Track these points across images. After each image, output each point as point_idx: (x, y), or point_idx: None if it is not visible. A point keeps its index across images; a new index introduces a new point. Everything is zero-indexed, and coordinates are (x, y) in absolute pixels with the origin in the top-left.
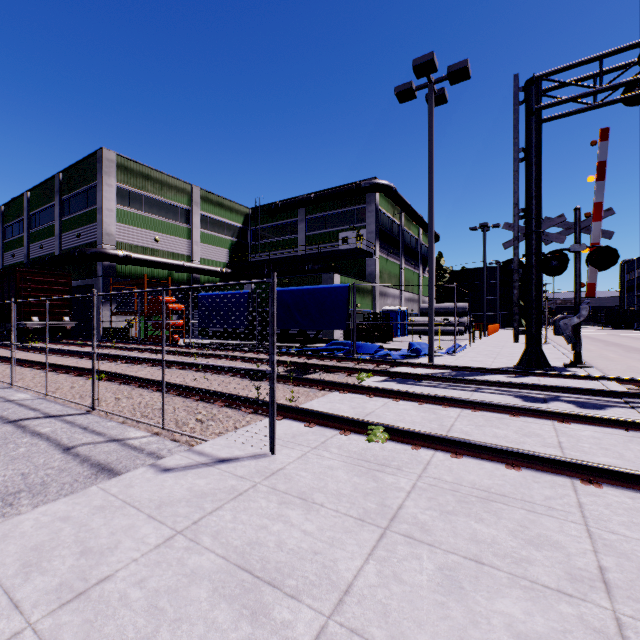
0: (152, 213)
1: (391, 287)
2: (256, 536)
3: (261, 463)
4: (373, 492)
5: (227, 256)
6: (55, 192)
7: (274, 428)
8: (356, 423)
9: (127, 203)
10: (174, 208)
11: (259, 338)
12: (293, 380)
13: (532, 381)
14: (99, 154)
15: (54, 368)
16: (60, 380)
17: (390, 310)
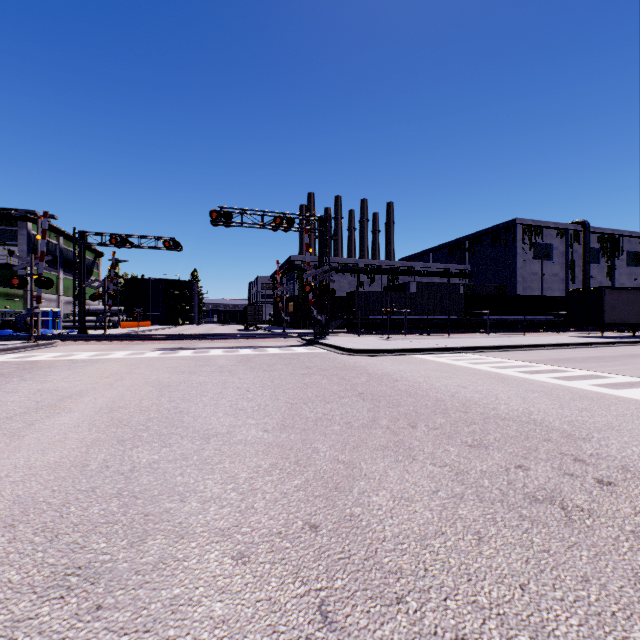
0: None
1: (47, 293)
2: None
3: None
4: None
5: None
6: None
7: None
8: None
9: None
10: None
11: None
12: None
13: None
14: None
15: None
16: None
17: (43, 311)
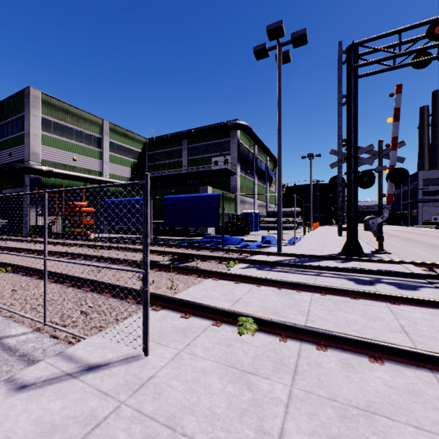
0: (71, 139)
1: (248, 196)
2: None
3: (132, 369)
4: (249, 409)
5: (130, 173)
6: None
7: (147, 329)
8: (227, 314)
9: (50, 130)
10: (88, 136)
11: (153, 233)
12: (175, 269)
13: (355, 265)
14: (27, 91)
15: None
16: None
17: (247, 213)
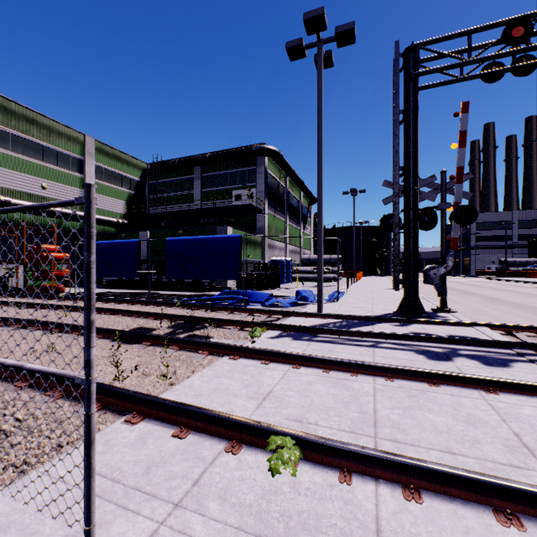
0: (38, 159)
1: (278, 240)
2: None
3: None
4: None
5: (124, 207)
6: None
7: (90, 493)
8: (251, 428)
9: (7, 146)
10: (65, 156)
11: (154, 287)
12: (175, 342)
13: (419, 330)
14: None
15: None
16: None
17: (277, 260)
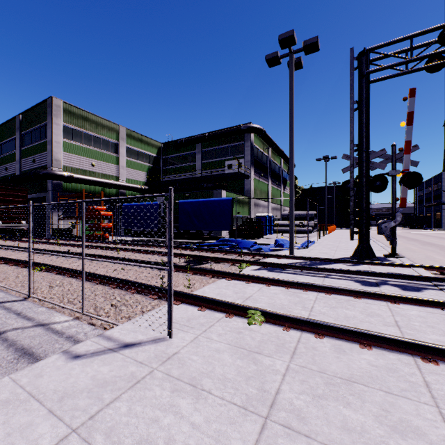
0: (89, 145)
1: (262, 200)
2: (147, 432)
3: (159, 347)
4: (254, 376)
5: (145, 177)
6: (16, 128)
7: (171, 316)
8: (238, 308)
9: (71, 137)
10: (106, 142)
11: None
12: (190, 270)
13: (365, 268)
14: (49, 101)
15: (6, 261)
16: (8, 271)
17: (261, 216)
